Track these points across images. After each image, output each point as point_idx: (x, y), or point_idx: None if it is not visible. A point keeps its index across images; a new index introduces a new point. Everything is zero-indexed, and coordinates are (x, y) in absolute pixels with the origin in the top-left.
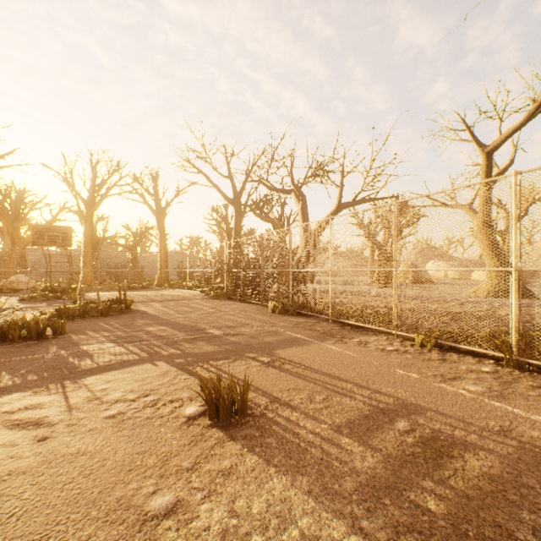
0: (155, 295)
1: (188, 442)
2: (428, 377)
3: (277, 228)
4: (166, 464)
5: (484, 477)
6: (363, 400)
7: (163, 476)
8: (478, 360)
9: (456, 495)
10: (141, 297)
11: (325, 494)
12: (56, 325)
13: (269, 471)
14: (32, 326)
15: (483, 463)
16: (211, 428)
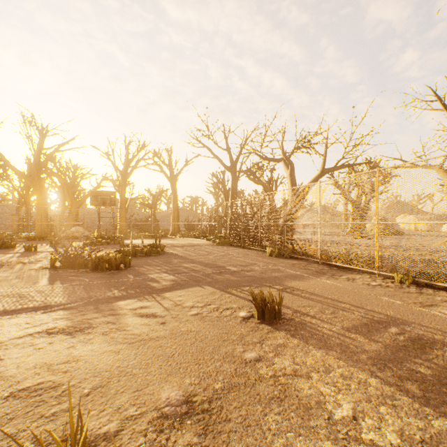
0: (174, 242)
1: (250, 330)
2: (410, 303)
3: (267, 189)
4: (243, 339)
5: None
6: (361, 314)
7: (245, 344)
8: None
9: (439, 367)
10: (164, 243)
11: (349, 360)
12: (126, 261)
13: (308, 347)
14: (112, 261)
15: None
16: (261, 324)
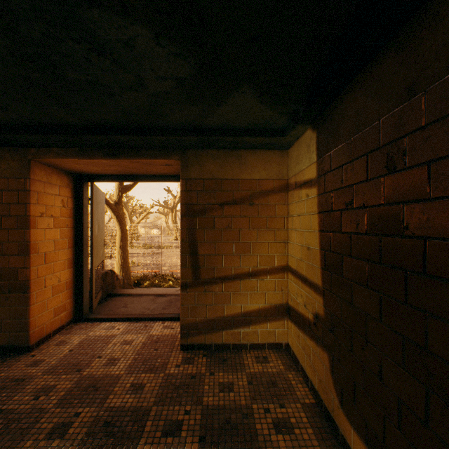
0: None
1: None
2: None
3: None
4: None
5: None
6: None
7: None
8: None
9: None
10: None
11: None
12: None
13: None
14: None
15: None
16: None
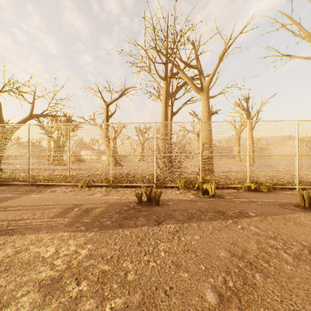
0: None
1: None
2: (85, 196)
3: None
4: None
5: (100, 211)
6: (60, 208)
7: None
8: (101, 188)
9: (93, 216)
10: None
11: (53, 231)
12: None
13: (26, 236)
14: None
15: (100, 209)
16: None
